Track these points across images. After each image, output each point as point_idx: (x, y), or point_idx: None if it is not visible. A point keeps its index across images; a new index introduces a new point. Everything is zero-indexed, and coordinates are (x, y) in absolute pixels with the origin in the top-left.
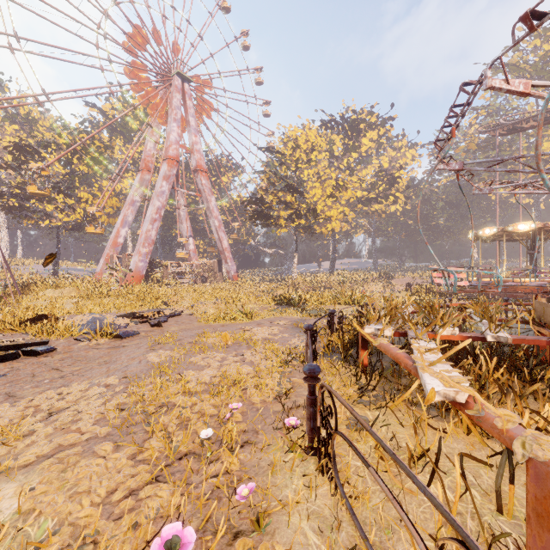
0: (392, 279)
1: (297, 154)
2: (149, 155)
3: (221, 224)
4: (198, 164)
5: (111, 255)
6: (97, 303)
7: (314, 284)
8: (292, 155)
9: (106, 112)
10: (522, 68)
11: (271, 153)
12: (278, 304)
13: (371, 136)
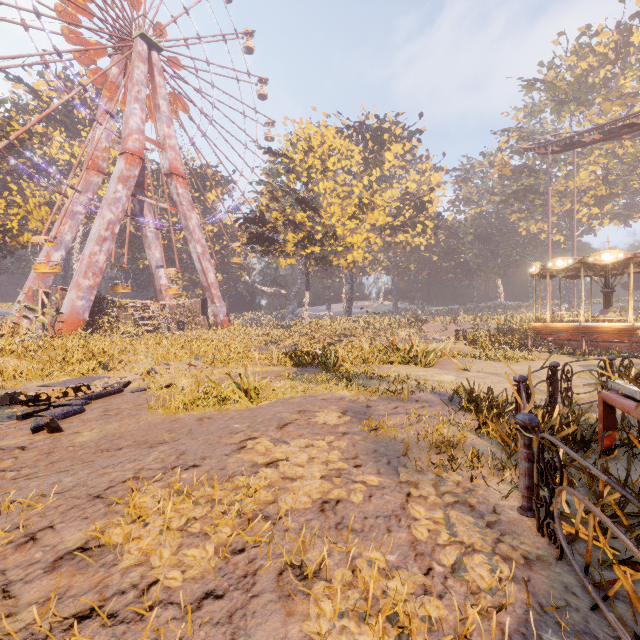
0: (423, 325)
1: (310, 159)
2: (98, 148)
3: (205, 251)
4: (173, 166)
5: (34, 290)
6: None
7: (330, 332)
8: (303, 162)
9: (38, 91)
10: (559, 87)
11: (275, 155)
12: (297, 365)
13: (396, 151)
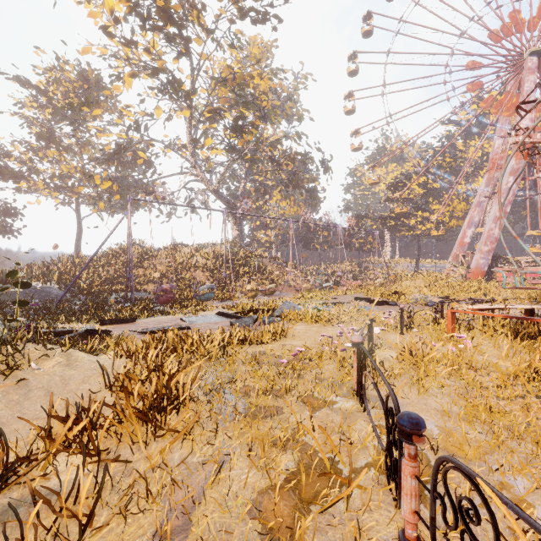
0: None
1: None
2: (496, 153)
3: None
4: None
5: (456, 254)
6: (432, 291)
7: None
8: None
9: (459, 121)
10: None
11: None
12: None
13: None
